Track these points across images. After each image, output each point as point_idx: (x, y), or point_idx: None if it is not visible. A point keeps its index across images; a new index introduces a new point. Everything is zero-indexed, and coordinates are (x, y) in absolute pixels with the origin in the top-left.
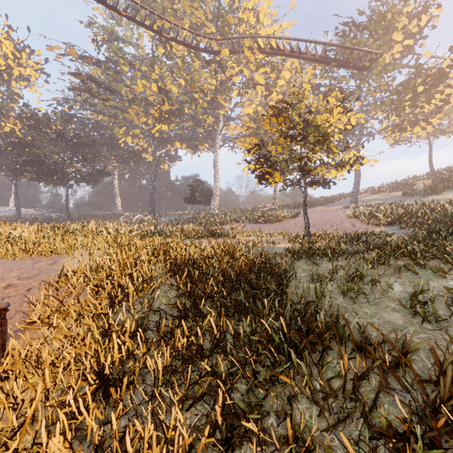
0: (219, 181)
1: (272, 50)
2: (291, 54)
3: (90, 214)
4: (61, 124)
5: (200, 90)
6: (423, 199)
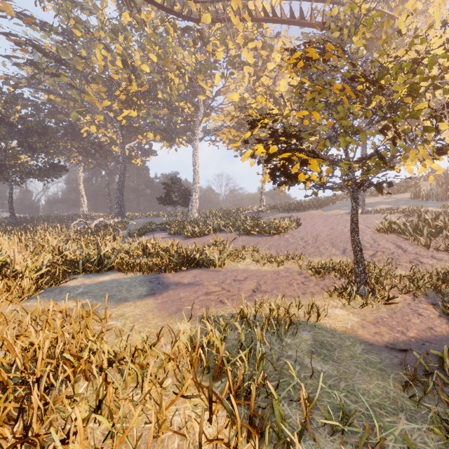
0: (198, 179)
1: (265, 16)
2: (291, 20)
3: (47, 215)
4: (2, 105)
5: (176, 67)
6: (446, 204)
